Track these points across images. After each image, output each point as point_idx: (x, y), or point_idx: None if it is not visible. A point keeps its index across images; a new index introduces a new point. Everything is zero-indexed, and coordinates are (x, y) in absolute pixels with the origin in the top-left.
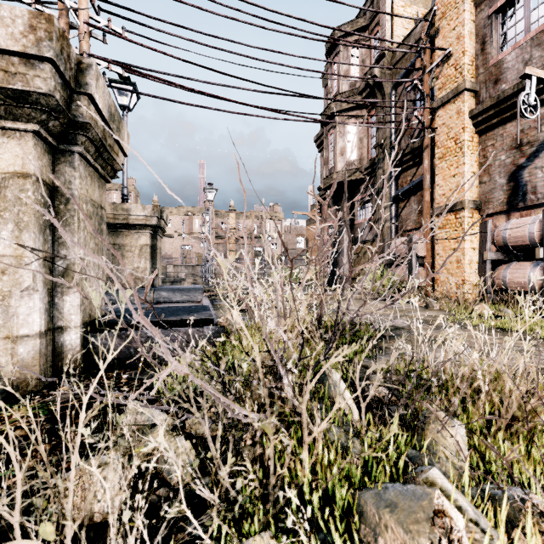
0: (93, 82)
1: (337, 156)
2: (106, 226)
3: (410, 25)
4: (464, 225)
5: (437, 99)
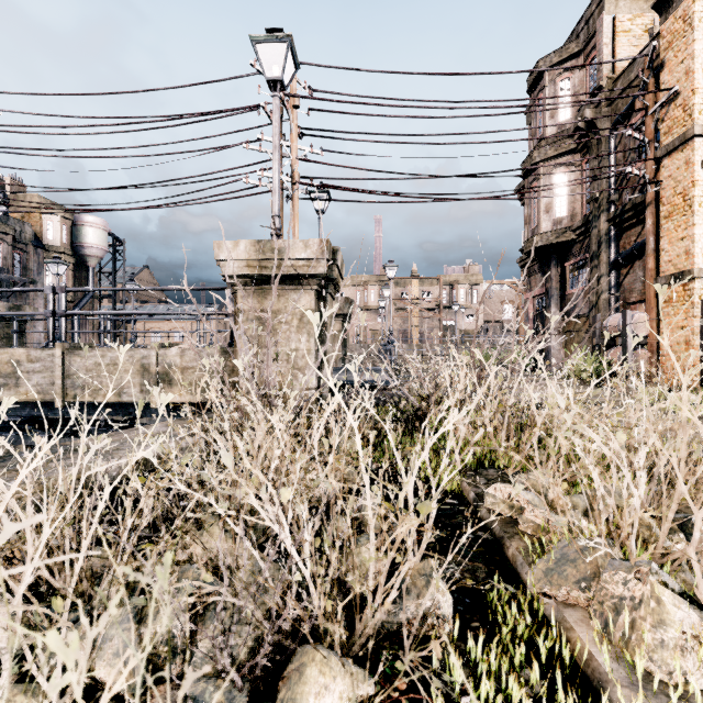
0: (339, 257)
1: (541, 214)
2: None
3: (642, 39)
4: (694, 299)
5: (661, 147)
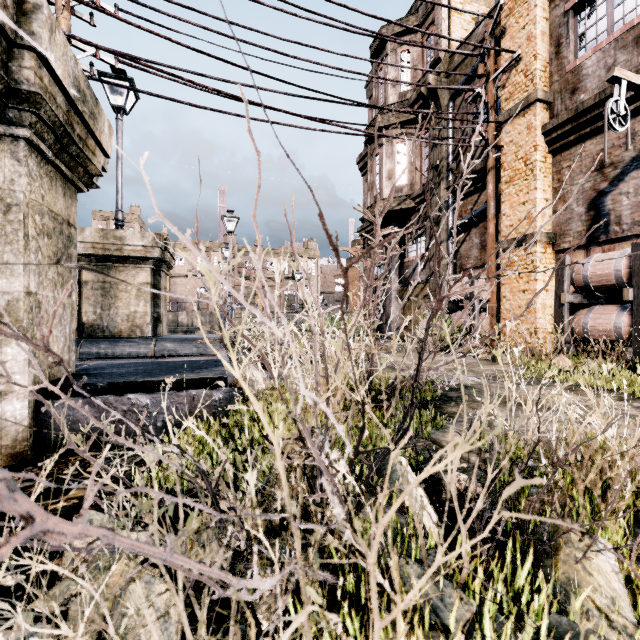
0: (43, 31)
1: (384, 181)
2: (93, 259)
3: (470, 25)
4: (536, 262)
5: (503, 112)
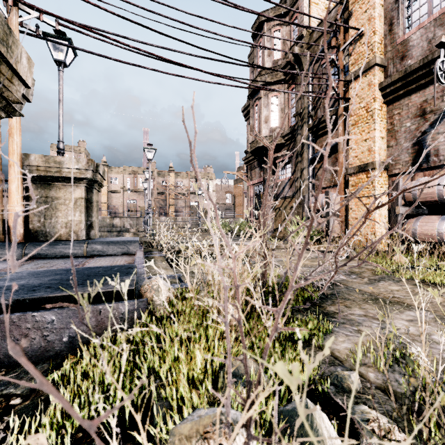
0: None
1: (262, 124)
2: (38, 179)
3: (324, 13)
4: (375, 183)
5: (350, 73)
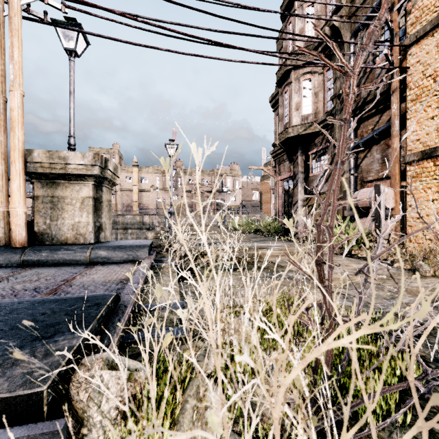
0: None
1: (293, 111)
2: (43, 176)
3: None
4: None
5: (409, 36)
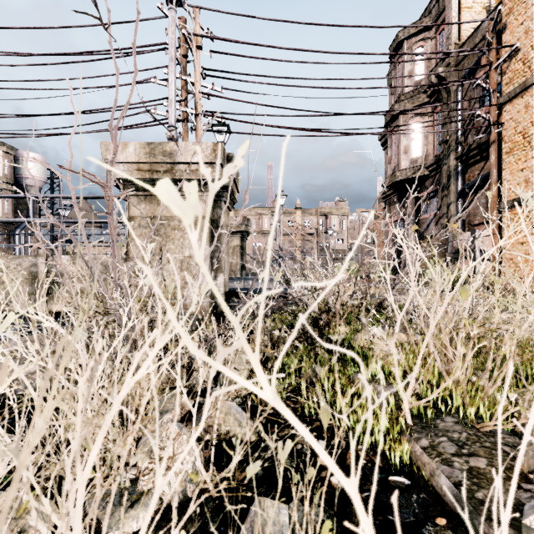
0: None
1: (401, 155)
2: None
3: (481, 14)
4: (533, 219)
5: (503, 95)
